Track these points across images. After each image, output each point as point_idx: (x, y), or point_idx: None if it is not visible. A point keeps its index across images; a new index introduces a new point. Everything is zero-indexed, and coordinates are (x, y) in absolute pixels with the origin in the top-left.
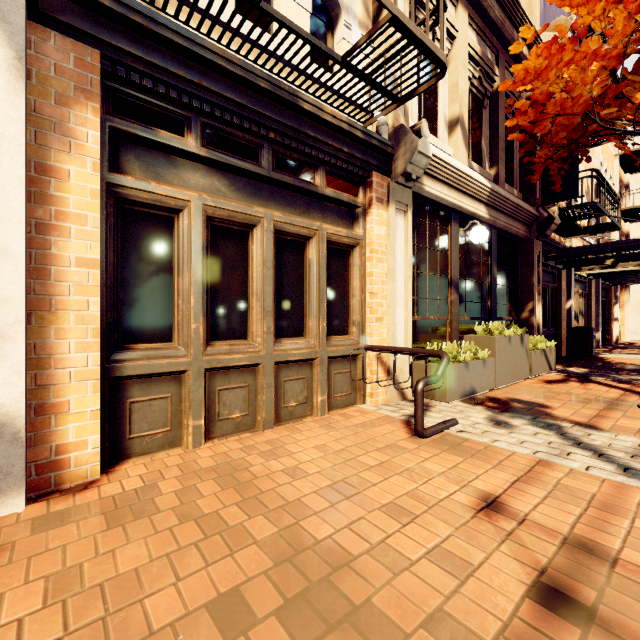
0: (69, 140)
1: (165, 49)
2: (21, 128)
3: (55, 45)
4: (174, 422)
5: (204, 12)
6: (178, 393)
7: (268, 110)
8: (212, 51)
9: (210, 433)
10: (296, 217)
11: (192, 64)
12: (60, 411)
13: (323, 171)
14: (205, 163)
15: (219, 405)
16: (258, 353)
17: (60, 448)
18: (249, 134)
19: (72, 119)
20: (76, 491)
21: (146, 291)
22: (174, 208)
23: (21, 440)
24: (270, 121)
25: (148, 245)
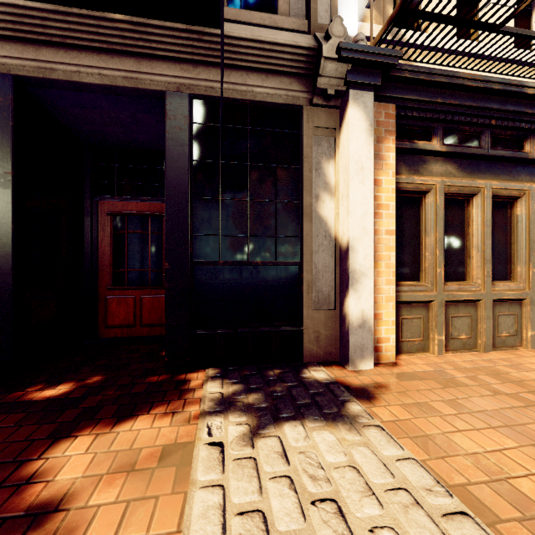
0: (382, 162)
1: (430, 88)
2: (371, 162)
3: (376, 110)
4: (424, 335)
5: (445, 51)
6: (426, 316)
7: (494, 104)
8: (463, 78)
9: (445, 346)
10: (508, 182)
11: (445, 91)
12: (378, 318)
13: (532, 139)
14: (442, 156)
15: (451, 327)
16: (479, 292)
17: (378, 339)
18: (473, 126)
19: (383, 149)
20: (389, 366)
21: (405, 247)
22: (424, 191)
23: (371, 331)
24: (494, 112)
25: (406, 218)
